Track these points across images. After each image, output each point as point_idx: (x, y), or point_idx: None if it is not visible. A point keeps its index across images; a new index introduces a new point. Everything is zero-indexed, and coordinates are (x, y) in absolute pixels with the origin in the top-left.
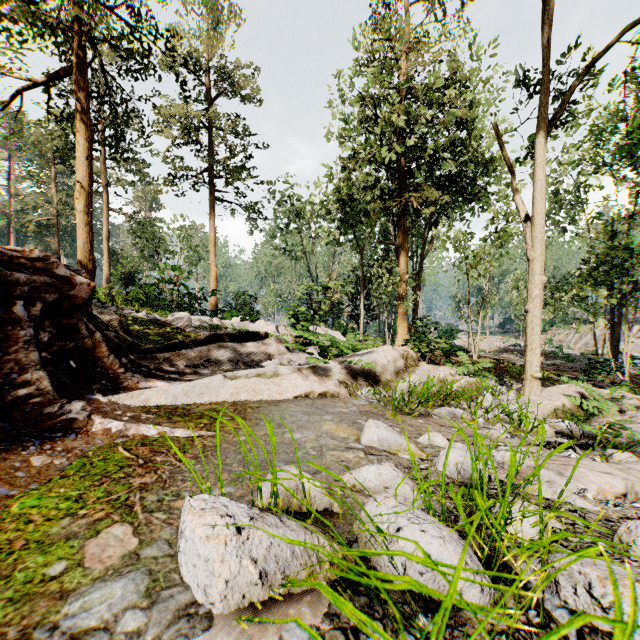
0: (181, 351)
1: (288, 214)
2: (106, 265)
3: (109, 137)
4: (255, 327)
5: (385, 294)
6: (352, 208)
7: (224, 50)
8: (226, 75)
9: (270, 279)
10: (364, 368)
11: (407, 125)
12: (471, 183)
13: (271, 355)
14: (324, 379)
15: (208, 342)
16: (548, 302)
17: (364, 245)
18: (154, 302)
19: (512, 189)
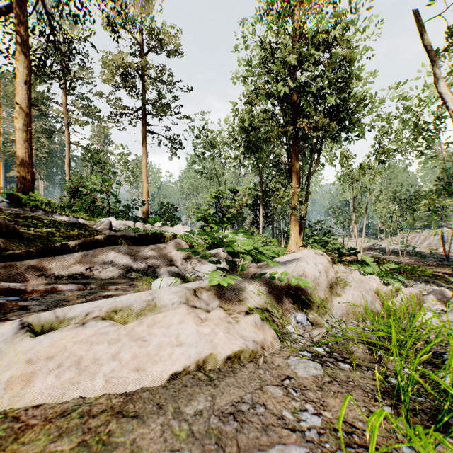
0: (56, 257)
1: (204, 146)
2: (67, 184)
3: (53, 72)
4: (173, 230)
5: (280, 204)
6: (254, 136)
7: (154, 16)
8: (154, 33)
9: (191, 195)
10: (290, 283)
11: (300, 63)
12: (348, 116)
13: (173, 260)
14: (235, 307)
15: (100, 245)
16: (409, 211)
17: (263, 167)
18: (94, 210)
19: (436, 79)
